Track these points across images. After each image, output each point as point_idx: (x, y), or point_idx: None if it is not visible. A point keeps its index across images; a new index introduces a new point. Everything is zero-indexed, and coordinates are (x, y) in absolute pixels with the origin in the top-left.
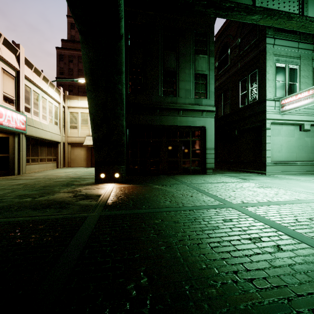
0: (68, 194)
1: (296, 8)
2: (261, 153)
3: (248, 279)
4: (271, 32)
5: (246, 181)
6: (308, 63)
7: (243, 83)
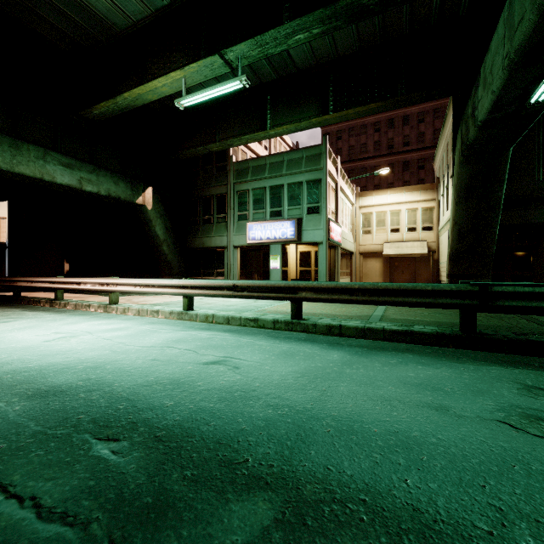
0: None
1: None
2: None
3: None
4: None
5: None
6: None
7: None
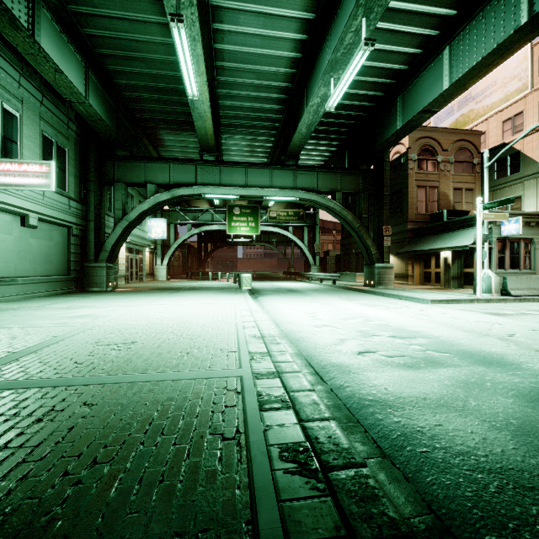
0: None
1: (23, 16)
2: None
3: (91, 464)
4: None
5: None
6: (35, 118)
7: None
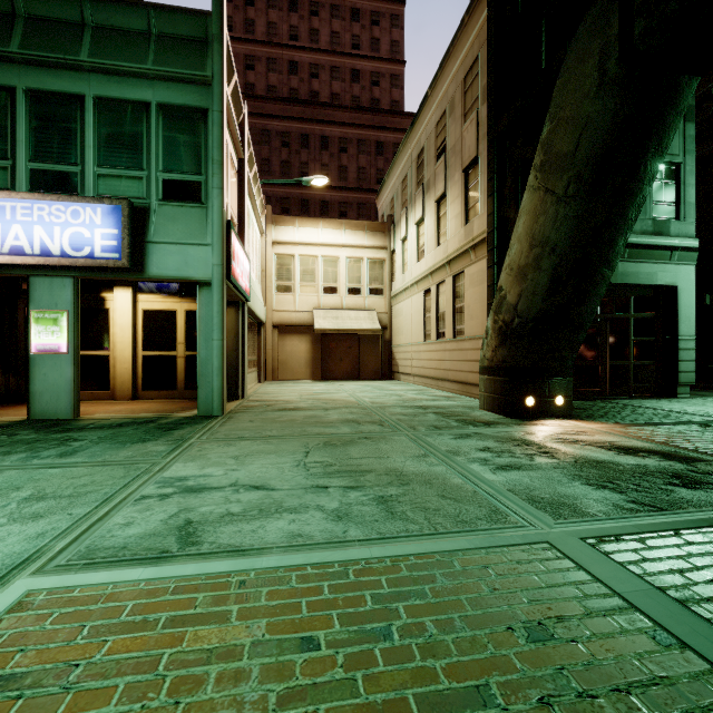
0: (583, 447)
1: None
2: None
3: None
4: None
5: None
6: None
7: None
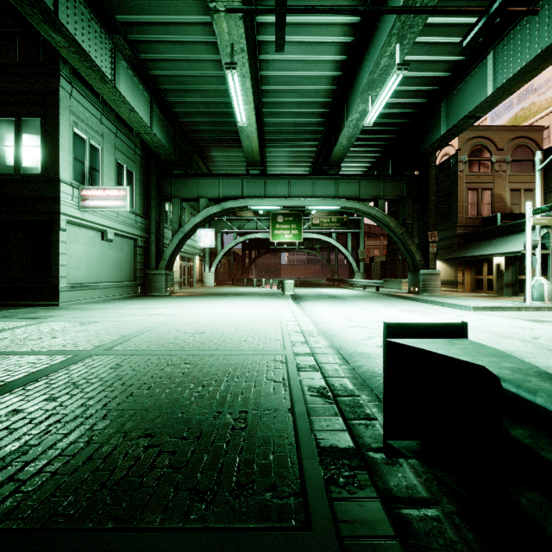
0: None
1: (109, 70)
2: (48, 270)
3: (202, 387)
4: (67, 71)
5: (46, 321)
6: (112, 149)
7: (4, 126)
